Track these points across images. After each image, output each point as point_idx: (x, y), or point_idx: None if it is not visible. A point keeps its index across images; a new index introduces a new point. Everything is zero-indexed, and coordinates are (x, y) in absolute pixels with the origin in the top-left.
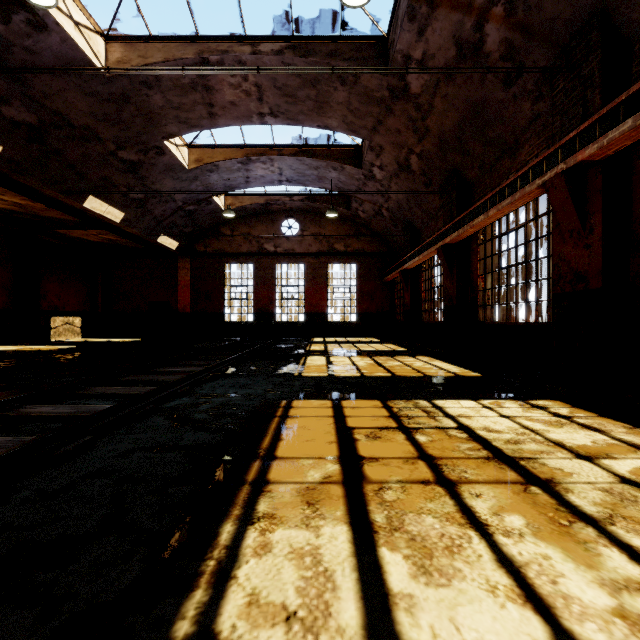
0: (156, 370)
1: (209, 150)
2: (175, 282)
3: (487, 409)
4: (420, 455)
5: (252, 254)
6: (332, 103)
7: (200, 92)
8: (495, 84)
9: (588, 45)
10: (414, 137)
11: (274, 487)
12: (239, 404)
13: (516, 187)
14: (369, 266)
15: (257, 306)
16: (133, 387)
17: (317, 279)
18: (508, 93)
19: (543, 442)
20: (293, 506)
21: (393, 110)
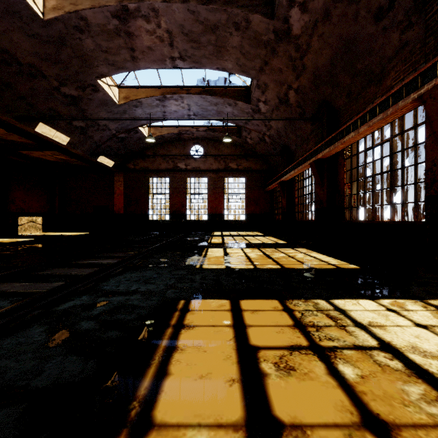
0: (77, 262)
1: (134, 90)
2: (112, 191)
3: (394, 313)
4: (363, 417)
5: (169, 171)
6: (228, 47)
7: (123, 37)
8: (367, 19)
9: None
10: (293, 75)
11: None
12: (135, 305)
13: (388, 104)
14: (255, 179)
15: (172, 209)
16: (40, 283)
17: (216, 189)
18: (378, 26)
19: None
20: None
21: (277, 51)
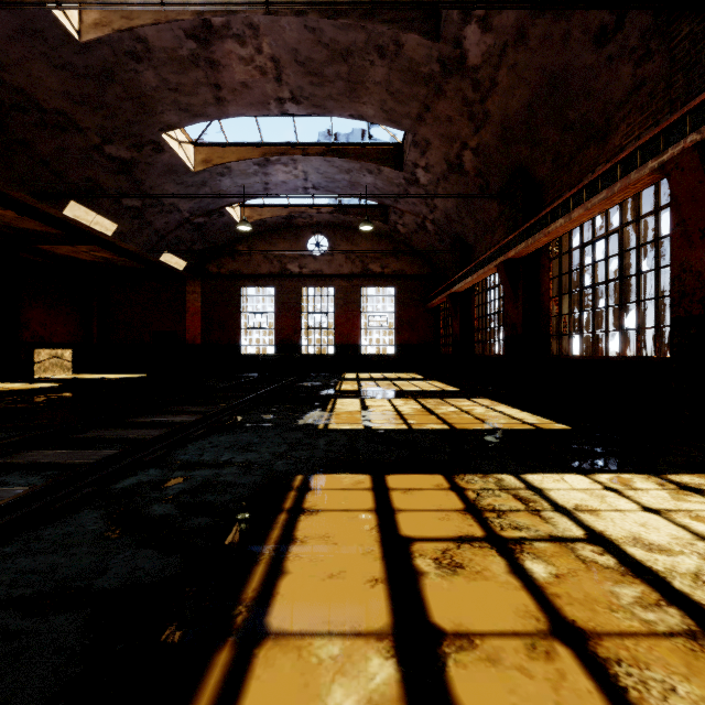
0: (134, 420)
1: (219, 149)
2: (183, 309)
3: (614, 493)
4: (553, 624)
5: (273, 276)
6: (368, 83)
7: (203, 68)
8: (583, 43)
9: None
10: (469, 126)
11: None
12: (230, 483)
13: (614, 176)
14: (410, 290)
15: (279, 337)
16: (84, 451)
17: (349, 305)
18: (600, 55)
19: None
20: None
21: (444, 90)
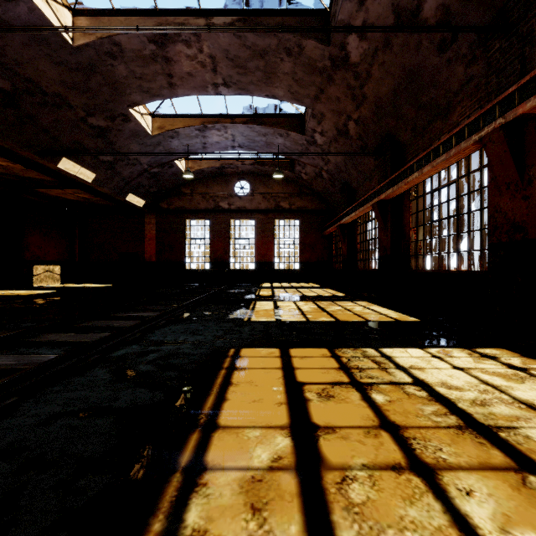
0: (115, 315)
1: (170, 118)
2: (142, 235)
3: (437, 359)
4: (382, 423)
5: (209, 211)
6: (279, 73)
7: (160, 63)
8: (430, 50)
9: (526, 3)
10: (352, 104)
11: (211, 477)
12: (187, 353)
13: (451, 144)
14: (310, 221)
15: (213, 256)
16: (86, 334)
17: (265, 233)
18: (442, 58)
19: (513, 403)
20: (233, 514)
21: (334, 79)
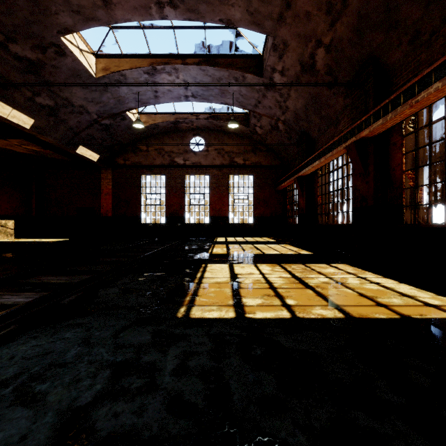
0: None
1: (116, 59)
2: (99, 190)
3: None
4: None
5: (164, 166)
6: None
7: None
8: None
9: None
10: (326, 21)
11: None
12: None
13: None
14: (264, 177)
15: (169, 211)
16: None
17: (220, 188)
18: None
19: None
20: None
21: None
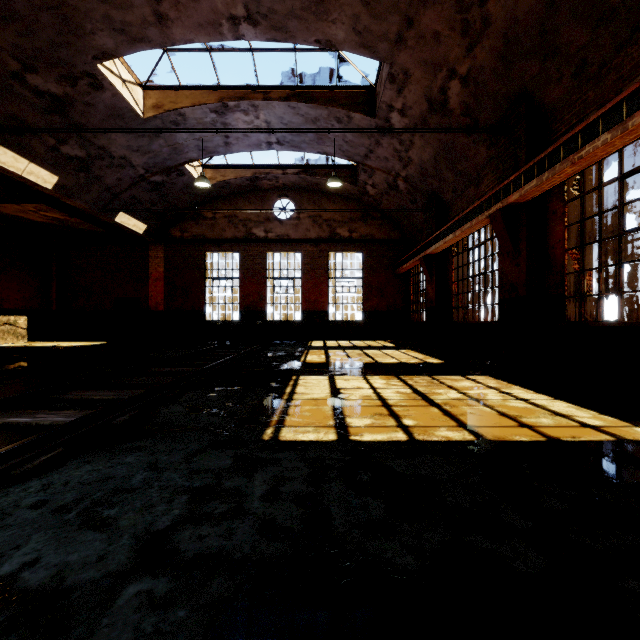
0: None
1: (171, 92)
2: (146, 274)
3: None
4: None
5: (238, 240)
6: None
7: None
8: None
9: None
10: (461, 44)
11: None
12: None
13: None
14: (378, 255)
15: (244, 303)
16: None
17: (316, 270)
18: None
19: None
20: None
21: None
